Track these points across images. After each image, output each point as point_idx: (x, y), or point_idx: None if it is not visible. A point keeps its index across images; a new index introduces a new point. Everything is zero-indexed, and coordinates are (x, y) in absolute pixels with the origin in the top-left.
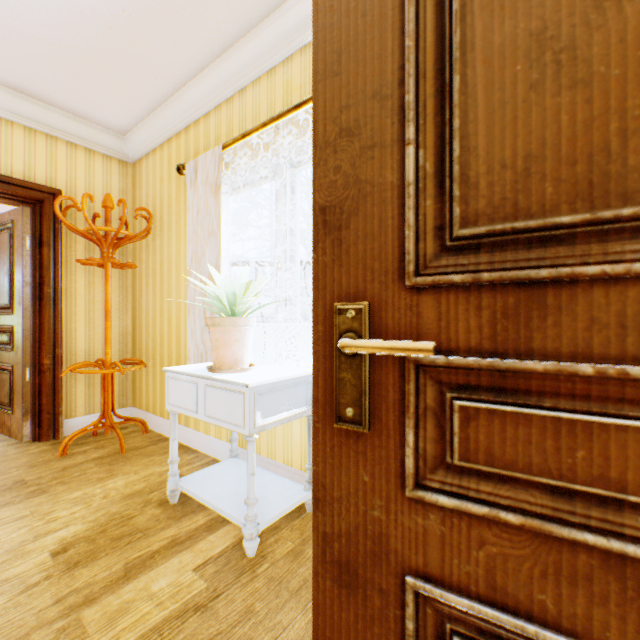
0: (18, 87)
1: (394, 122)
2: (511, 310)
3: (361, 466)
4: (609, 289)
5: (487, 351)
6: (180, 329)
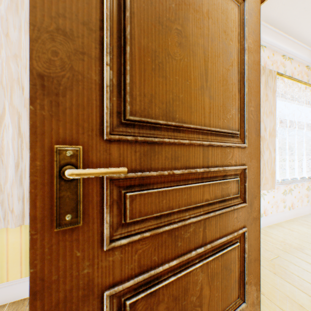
0: None
1: (97, 47)
2: (146, 153)
3: (75, 248)
4: (169, 147)
5: (138, 170)
6: None
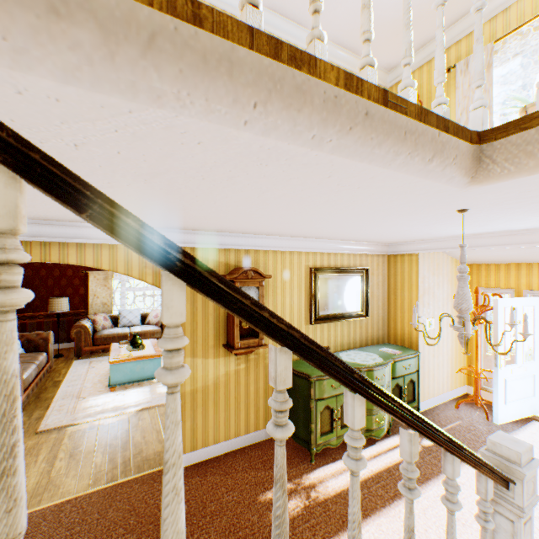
0: (359, 53)
1: None
2: None
3: None
4: None
5: None
6: None
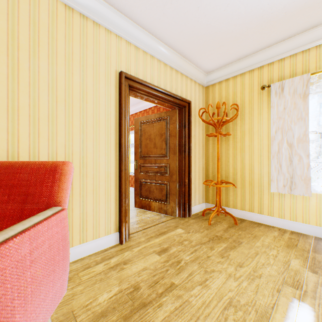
0: (185, 55)
1: None
2: None
3: None
4: None
5: None
6: (253, 166)
